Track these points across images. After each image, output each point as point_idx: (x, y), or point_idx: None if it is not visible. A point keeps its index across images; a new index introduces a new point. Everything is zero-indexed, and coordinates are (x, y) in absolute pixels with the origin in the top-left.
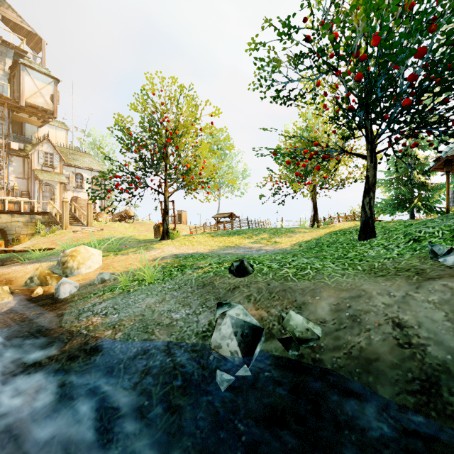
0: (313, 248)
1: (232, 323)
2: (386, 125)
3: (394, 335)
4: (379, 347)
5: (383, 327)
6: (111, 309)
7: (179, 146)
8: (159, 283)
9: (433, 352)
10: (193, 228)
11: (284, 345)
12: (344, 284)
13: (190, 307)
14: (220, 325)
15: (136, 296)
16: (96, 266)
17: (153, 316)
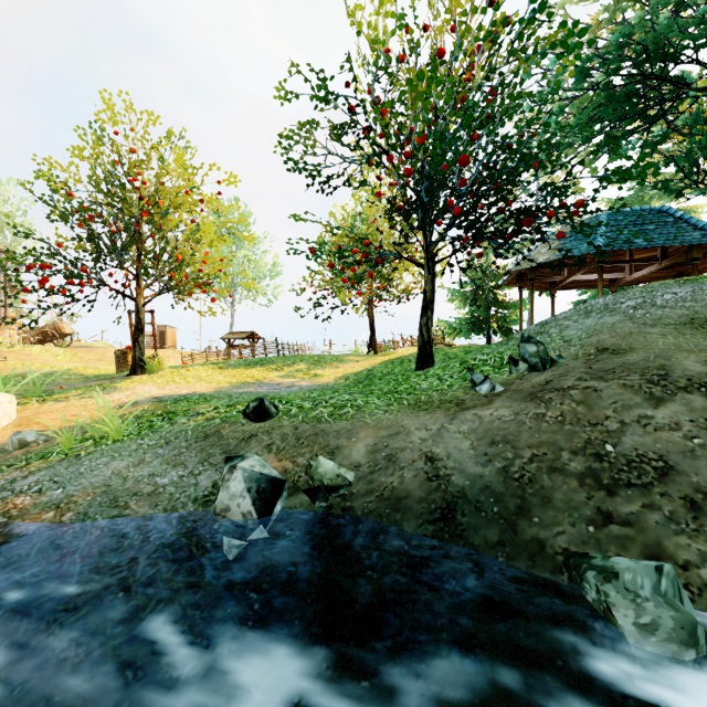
0: (361, 382)
1: (244, 477)
2: (440, 233)
3: (425, 470)
4: (410, 484)
5: (416, 463)
6: (48, 483)
7: (163, 224)
8: (133, 439)
9: (455, 480)
10: (187, 355)
11: (310, 497)
12: (385, 422)
13: (185, 467)
14: (229, 482)
15: (93, 460)
16: (3, 422)
17: (126, 484)
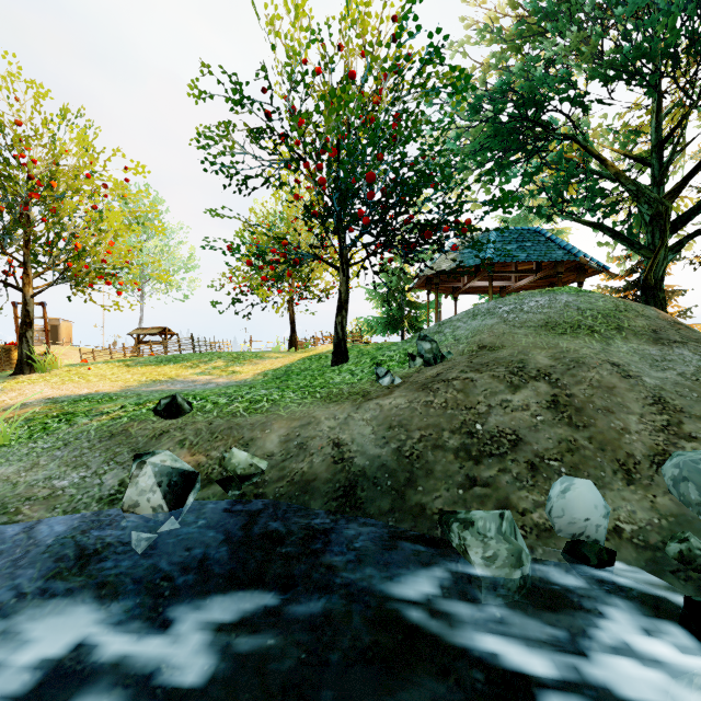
0: (279, 378)
1: (155, 471)
2: (352, 239)
3: (332, 455)
4: (318, 468)
5: (325, 449)
6: None
7: (58, 208)
8: (23, 443)
9: (358, 461)
10: (88, 352)
11: (223, 487)
12: (298, 414)
13: (88, 468)
14: (138, 478)
15: None
16: None
17: (16, 490)
